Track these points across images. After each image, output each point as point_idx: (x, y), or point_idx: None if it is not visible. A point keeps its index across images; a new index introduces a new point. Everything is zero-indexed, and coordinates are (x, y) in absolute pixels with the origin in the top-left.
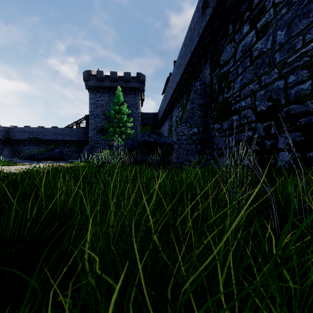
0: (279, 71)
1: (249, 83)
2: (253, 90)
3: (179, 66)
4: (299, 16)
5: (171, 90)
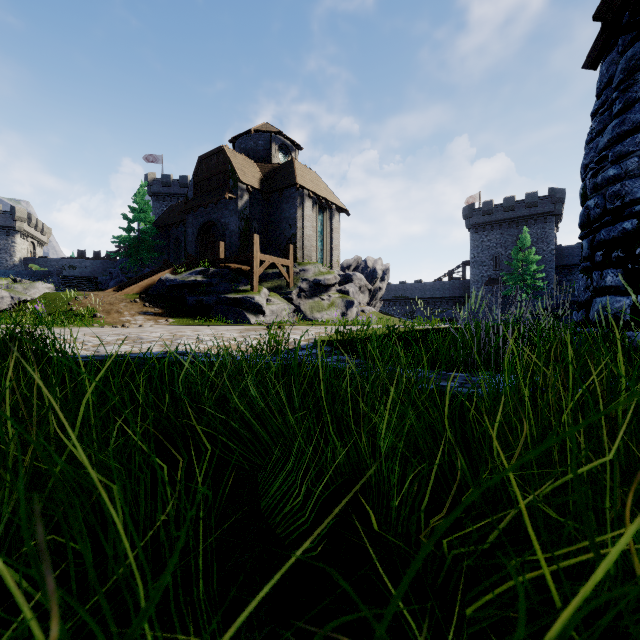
0: None
1: None
2: None
3: None
4: None
5: None
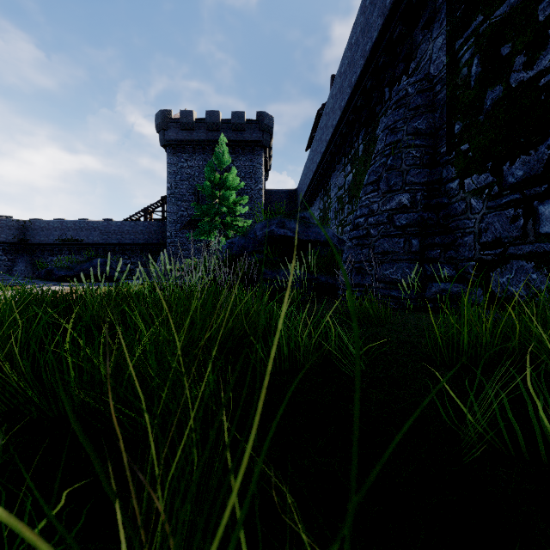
0: None
1: None
2: None
3: (348, 70)
4: None
5: (328, 132)
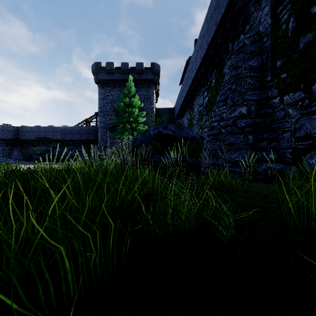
0: None
1: None
2: None
3: (205, 34)
4: None
5: (193, 72)
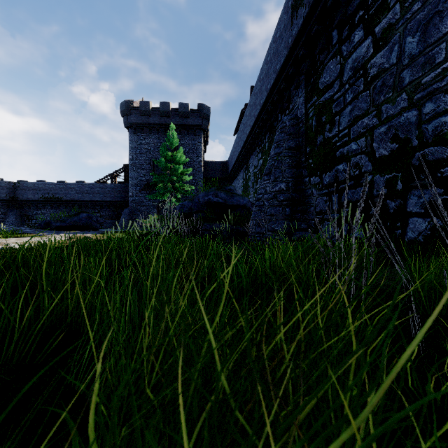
0: (410, 96)
1: (363, 116)
2: (368, 126)
3: (258, 94)
4: (440, 14)
5: (248, 129)
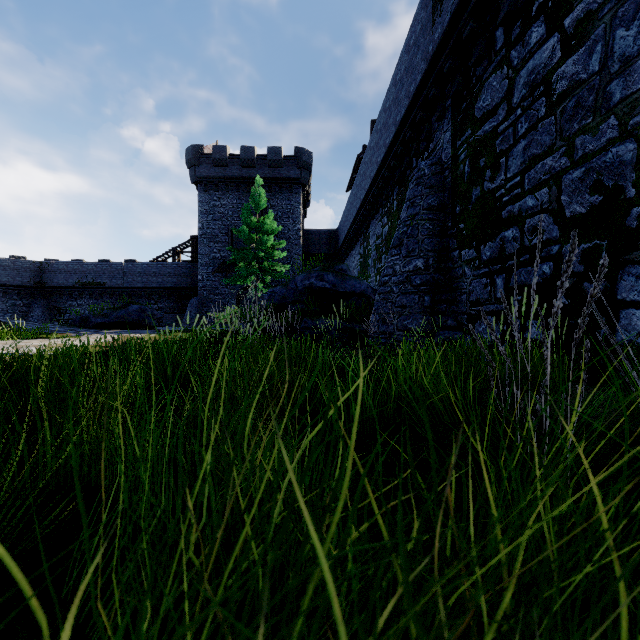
0: (622, 121)
1: (545, 155)
2: (553, 169)
3: (383, 130)
4: None
5: (367, 181)
